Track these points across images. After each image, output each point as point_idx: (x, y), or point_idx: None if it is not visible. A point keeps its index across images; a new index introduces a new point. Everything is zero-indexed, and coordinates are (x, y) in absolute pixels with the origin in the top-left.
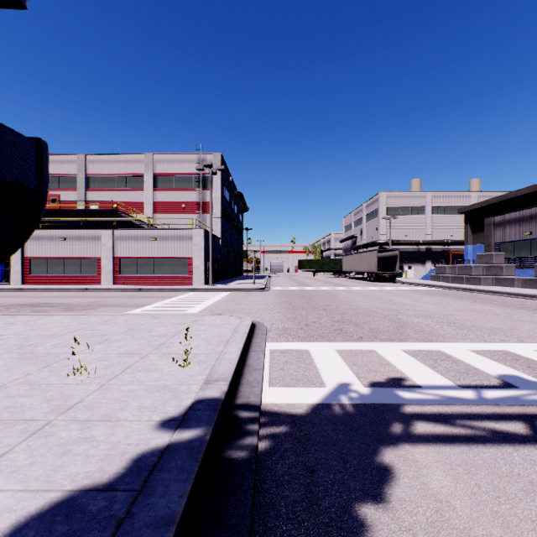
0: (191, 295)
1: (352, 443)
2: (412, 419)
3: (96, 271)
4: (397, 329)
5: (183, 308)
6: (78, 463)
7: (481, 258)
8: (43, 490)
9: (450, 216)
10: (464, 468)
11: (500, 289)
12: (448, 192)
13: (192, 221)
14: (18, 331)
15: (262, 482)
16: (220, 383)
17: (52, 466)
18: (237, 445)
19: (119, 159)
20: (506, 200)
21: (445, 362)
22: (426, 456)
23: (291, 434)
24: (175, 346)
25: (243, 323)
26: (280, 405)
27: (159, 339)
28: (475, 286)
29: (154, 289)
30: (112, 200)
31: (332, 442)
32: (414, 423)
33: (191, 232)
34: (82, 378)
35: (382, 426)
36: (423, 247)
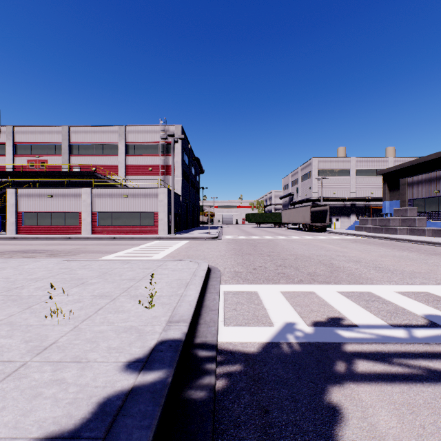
0: (157, 243)
1: (302, 382)
2: (353, 358)
3: (77, 223)
4: (331, 272)
5: (149, 254)
6: (47, 407)
7: (397, 212)
8: (10, 438)
9: (371, 177)
10: (407, 408)
11: (414, 237)
12: (369, 157)
13: (157, 181)
14: (7, 275)
15: (220, 422)
16: (181, 324)
17: (22, 411)
18: (197, 385)
19: (97, 129)
20: (417, 164)
21: (376, 302)
22: (370, 395)
23: (245, 372)
24: (142, 288)
25: (201, 268)
26: (234, 344)
27: (128, 282)
28: (392, 235)
29: (126, 237)
30: (91, 164)
31: (283, 381)
32: (355, 361)
33: (157, 190)
34: (59, 319)
35: (327, 365)
36: (348, 203)
